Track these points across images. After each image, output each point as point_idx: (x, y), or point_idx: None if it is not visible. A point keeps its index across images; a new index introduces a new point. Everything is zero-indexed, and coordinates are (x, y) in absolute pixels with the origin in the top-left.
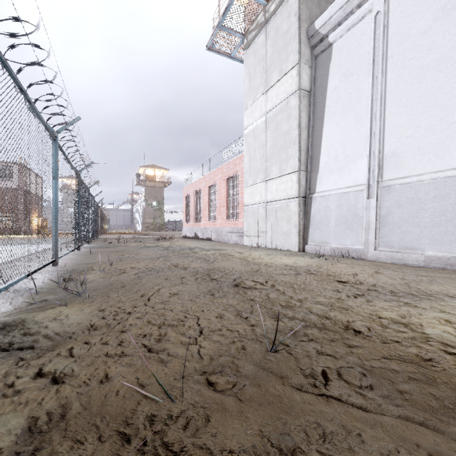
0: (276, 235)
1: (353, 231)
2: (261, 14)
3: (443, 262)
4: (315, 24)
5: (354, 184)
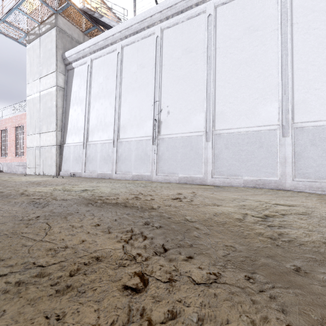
0: (45, 167)
1: (78, 164)
2: (37, 28)
3: (101, 175)
4: (65, 54)
5: (80, 142)
